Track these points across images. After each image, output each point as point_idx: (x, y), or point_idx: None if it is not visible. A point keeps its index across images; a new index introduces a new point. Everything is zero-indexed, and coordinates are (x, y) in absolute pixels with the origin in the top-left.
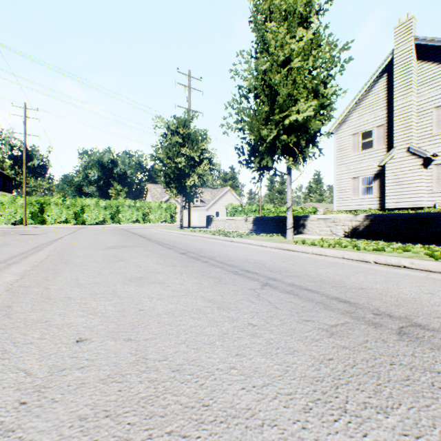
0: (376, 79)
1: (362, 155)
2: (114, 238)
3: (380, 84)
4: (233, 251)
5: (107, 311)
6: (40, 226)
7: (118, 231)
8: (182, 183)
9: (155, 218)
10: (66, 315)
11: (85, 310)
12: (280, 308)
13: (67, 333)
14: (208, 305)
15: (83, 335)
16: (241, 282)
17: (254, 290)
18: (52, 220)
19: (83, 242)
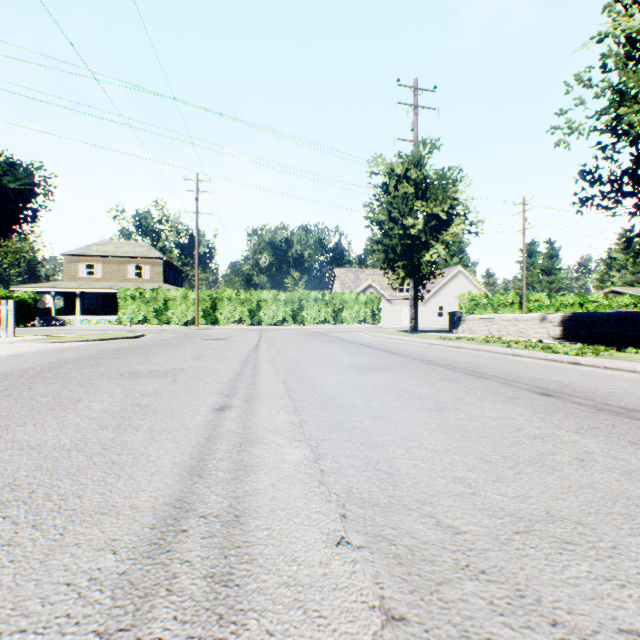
0: None
1: None
2: (332, 349)
3: None
4: None
5: None
6: (214, 327)
7: (316, 335)
8: (414, 259)
9: (350, 316)
10: None
11: None
12: None
13: None
14: None
15: None
16: None
17: None
18: (224, 320)
19: (298, 355)
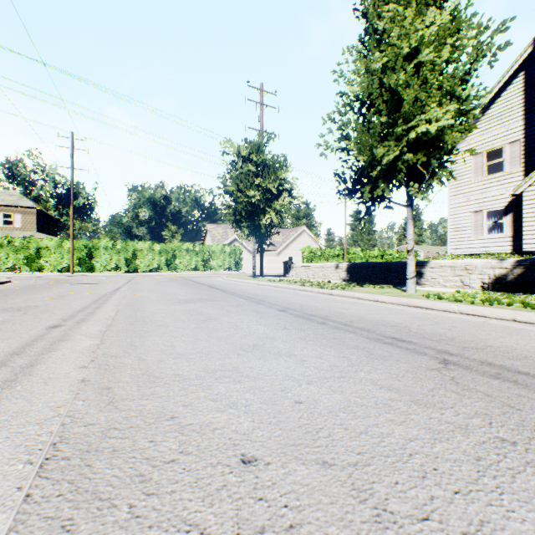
0: (508, 80)
1: (488, 181)
2: (180, 289)
3: (513, 86)
4: (345, 308)
5: (249, 401)
6: (89, 274)
7: (179, 280)
8: (256, 222)
9: (217, 264)
10: (194, 406)
11: (215, 399)
12: (518, 407)
13: (217, 444)
14: (394, 397)
15: (243, 448)
16: (404, 356)
17: (438, 371)
18: (101, 267)
19: (147, 294)
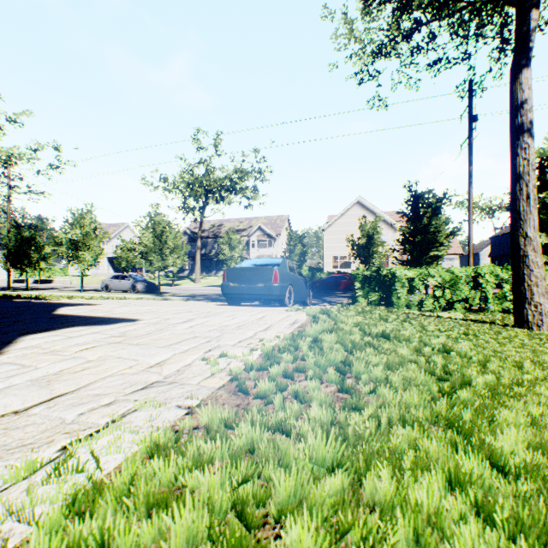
0: None
1: None
2: None
3: None
4: None
5: None
6: None
7: None
8: None
9: None
10: None
11: None
12: None
13: None
14: None
15: None
16: None
17: None
18: None
19: None
